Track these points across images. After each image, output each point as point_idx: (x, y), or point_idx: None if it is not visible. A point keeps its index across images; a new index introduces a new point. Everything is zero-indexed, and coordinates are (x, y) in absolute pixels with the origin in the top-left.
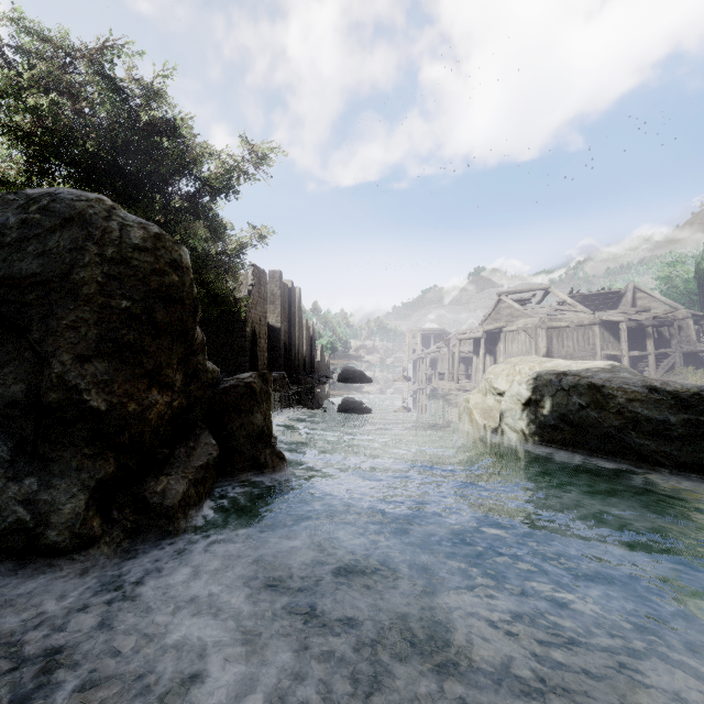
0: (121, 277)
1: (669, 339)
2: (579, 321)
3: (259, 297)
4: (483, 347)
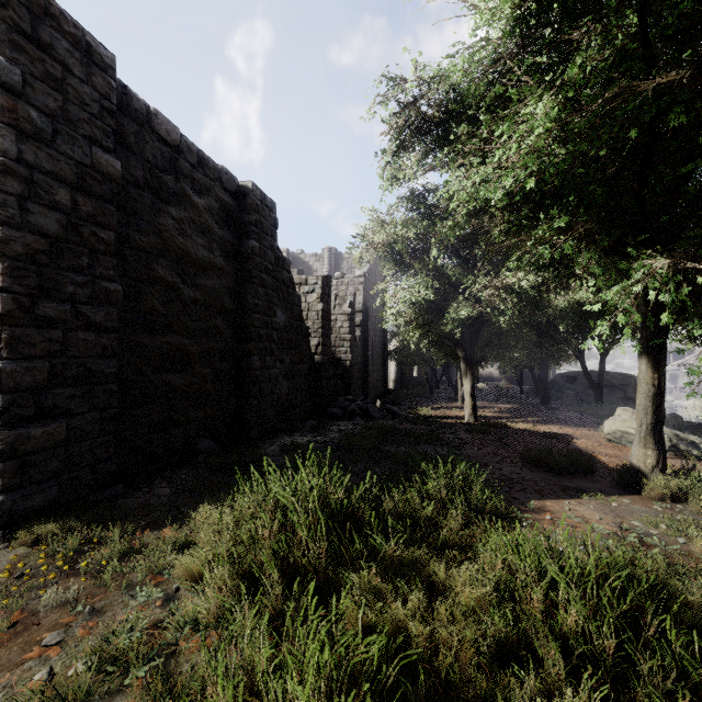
0: (635, 384)
1: None
2: None
3: None
4: None
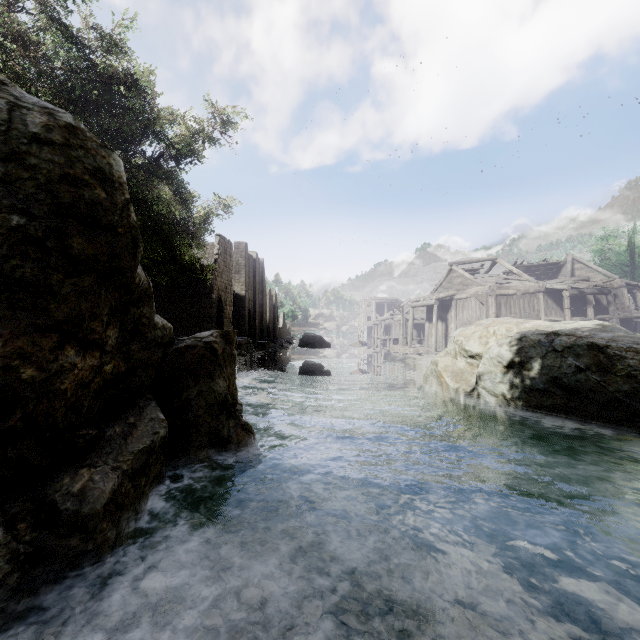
0: (10, 180)
1: (606, 306)
2: (525, 289)
3: (224, 266)
4: (436, 313)
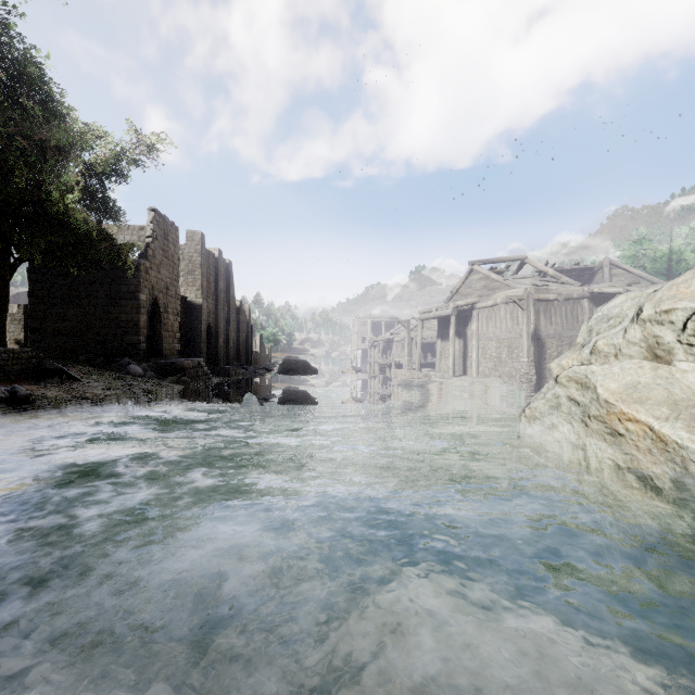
0: None
1: None
2: (567, 294)
3: (164, 257)
4: (453, 326)
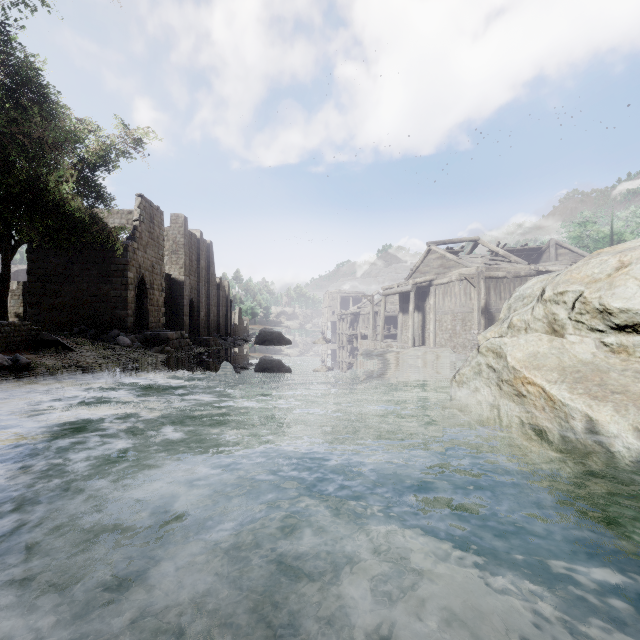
0: None
1: None
2: (515, 272)
3: (150, 238)
4: (413, 301)
